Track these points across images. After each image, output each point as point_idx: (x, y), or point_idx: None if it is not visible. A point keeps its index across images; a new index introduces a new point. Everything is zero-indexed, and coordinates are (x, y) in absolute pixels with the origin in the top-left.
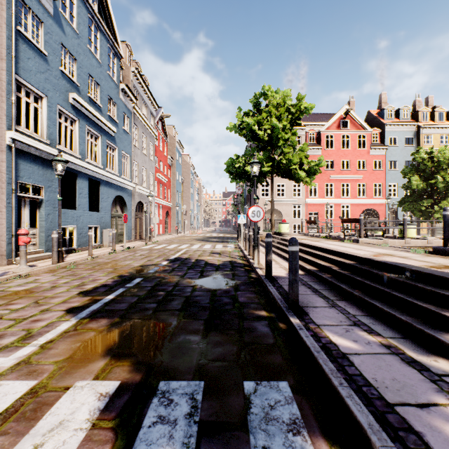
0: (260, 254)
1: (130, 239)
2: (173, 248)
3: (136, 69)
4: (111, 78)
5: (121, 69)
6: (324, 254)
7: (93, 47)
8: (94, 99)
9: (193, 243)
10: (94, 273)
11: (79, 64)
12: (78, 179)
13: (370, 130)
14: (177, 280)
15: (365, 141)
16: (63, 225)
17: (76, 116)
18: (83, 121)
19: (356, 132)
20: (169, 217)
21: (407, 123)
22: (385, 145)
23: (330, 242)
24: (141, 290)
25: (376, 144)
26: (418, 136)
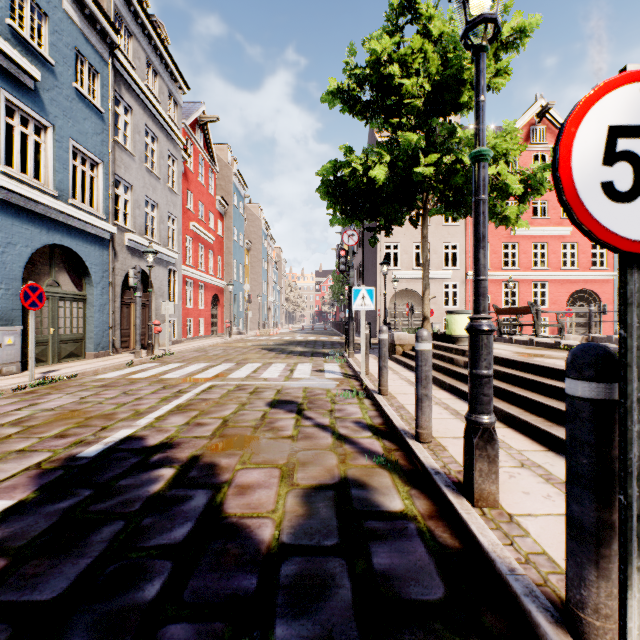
0: (449, 421)
1: (101, 350)
2: (182, 376)
3: None
4: None
5: None
6: None
7: None
8: None
9: (247, 357)
10: None
11: None
12: None
13: None
14: None
15: None
16: None
17: None
18: None
19: None
20: (220, 306)
21: None
22: None
23: None
24: None
25: None
26: None
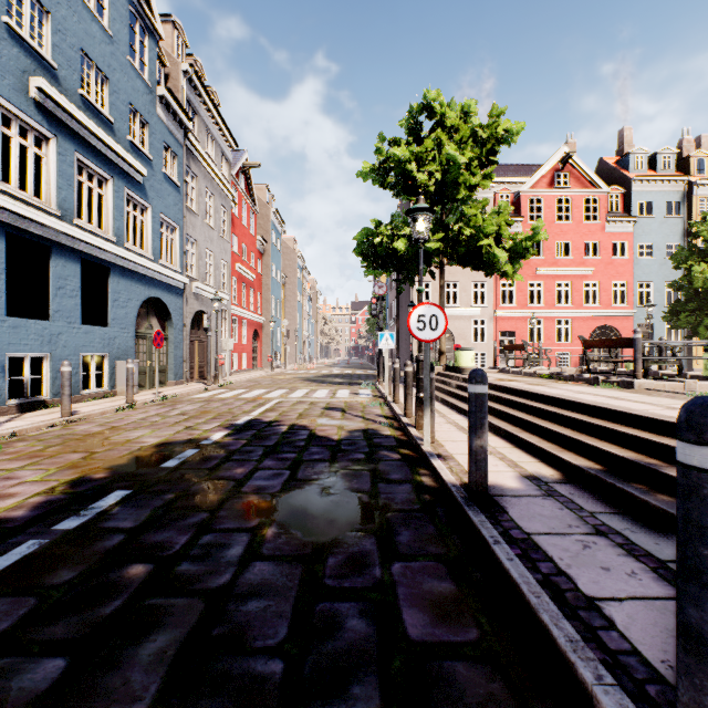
0: None
1: (178, 379)
2: (255, 396)
3: (191, 67)
4: (137, 73)
5: (162, 64)
6: (601, 421)
7: (94, 0)
8: (94, 103)
9: (295, 386)
10: (19, 472)
11: (57, 25)
12: (55, 259)
13: (607, 189)
14: (219, 499)
15: (598, 208)
16: (13, 352)
17: (50, 128)
18: (66, 142)
19: (582, 194)
20: (259, 341)
21: (670, 178)
22: (633, 215)
23: (570, 387)
24: (84, 550)
25: (616, 213)
26: (689, 200)
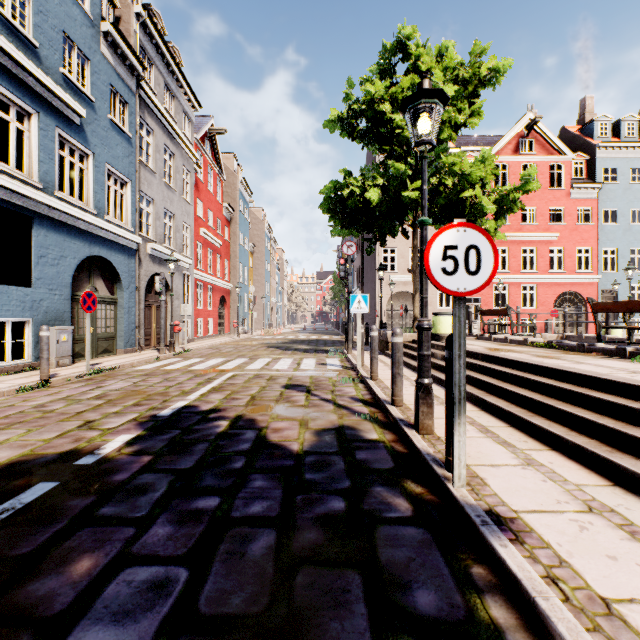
0: None
1: (129, 347)
2: (207, 368)
3: (144, 10)
4: None
5: (112, 3)
6: None
7: None
8: (7, 17)
9: (257, 354)
10: None
11: None
12: None
13: (572, 155)
14: None
15: (563, 175)
16: None
17: None
18: None
19: (547, 160)
20: (226, 307)
21: (634, 144)
22: (598, 181)
23: (598, 361)
24: None
25: (580, 180)
26: None
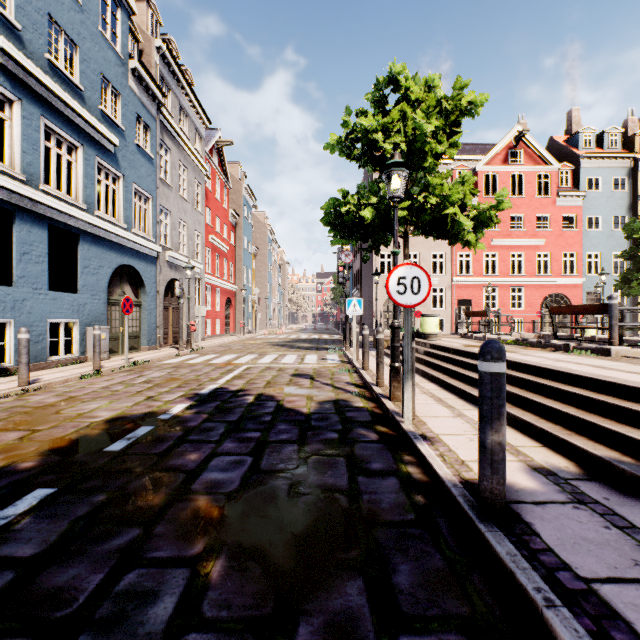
0: None
1: (151, 345)
2: (224, 362)
3: (164, 43)
4: (109, 44)
5: (136, 39)
6: (611, 398)
7: None
8: (62, 69)
9: (265, 351)
10: None
11: None
12: (19, 224)
13: (558, 165)
14: (160, 502)
15: (549, 184)
16: None
17: (13, 90)
18: (32, 106)
19: (535, 170)
20: (232, 308)
21: (617, 155)
22: (582, 190)
23: (543, 354)
24: None
25: (566, 188)
26: (635, 175)
